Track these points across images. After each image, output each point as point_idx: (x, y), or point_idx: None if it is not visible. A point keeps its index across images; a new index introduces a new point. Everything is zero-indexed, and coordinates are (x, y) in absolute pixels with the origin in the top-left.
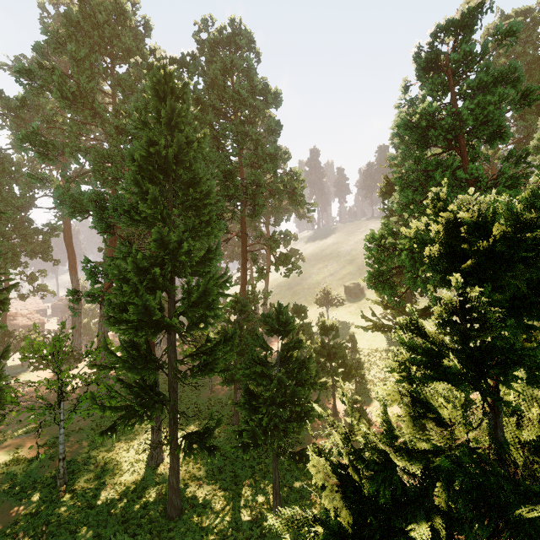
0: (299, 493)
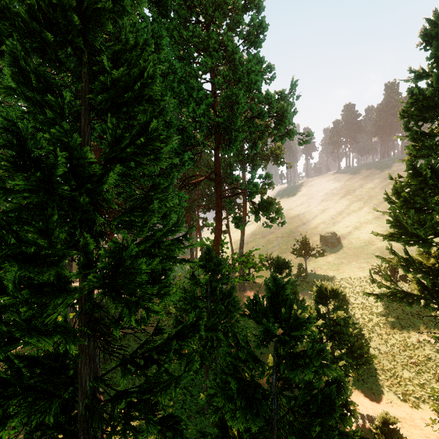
0: None
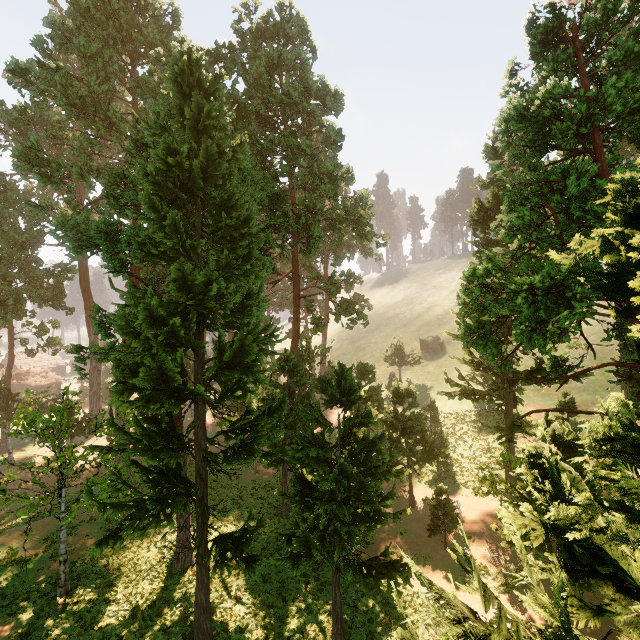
0: (367, 614)
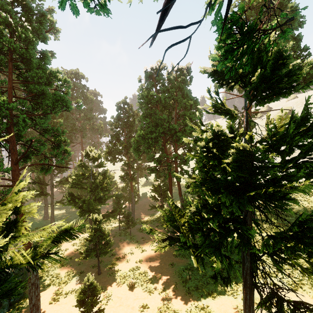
0: None
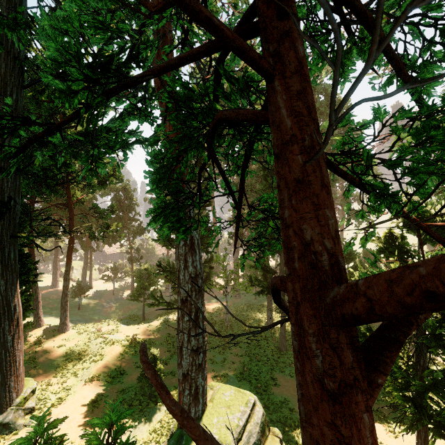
0: None
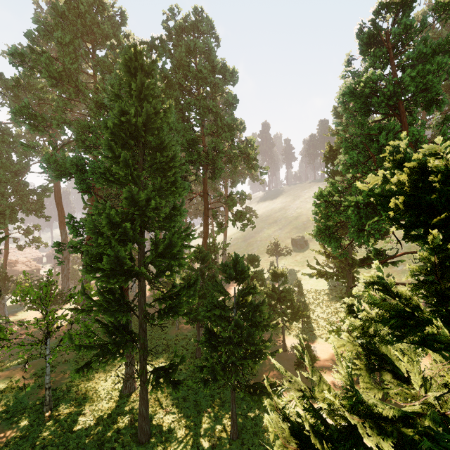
0: (254, 420)
